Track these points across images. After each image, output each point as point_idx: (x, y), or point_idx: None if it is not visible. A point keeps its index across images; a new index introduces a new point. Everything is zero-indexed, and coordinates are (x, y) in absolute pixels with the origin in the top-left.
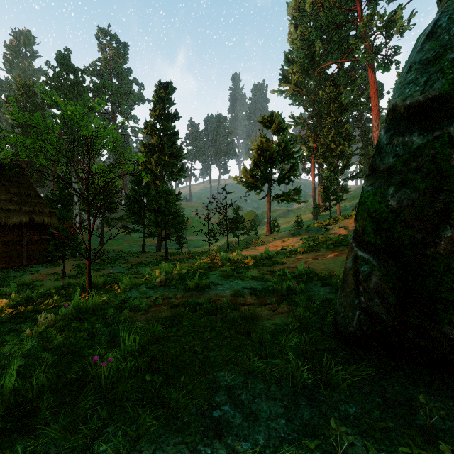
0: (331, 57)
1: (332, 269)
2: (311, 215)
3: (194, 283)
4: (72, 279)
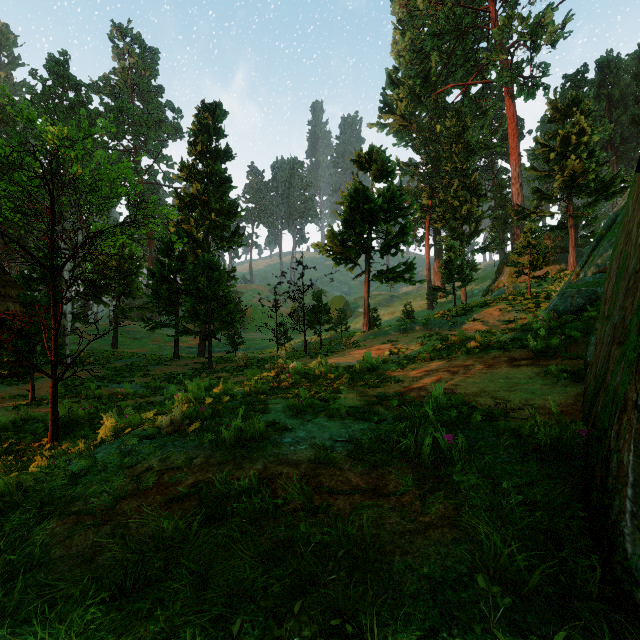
0: (453, 79)
1: (495, 395)
2: (424, 303)
3: (234, 429)
4: (46, 405)
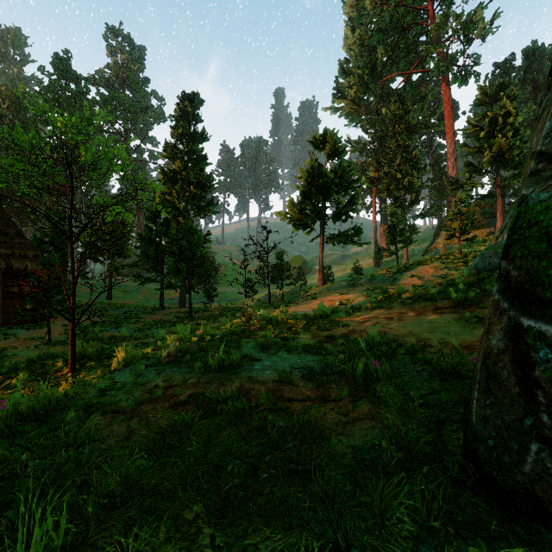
0: (396, 68)
1: (419, 336)
2: (371, 261)
3: (217, 359)
4: (60, 345)
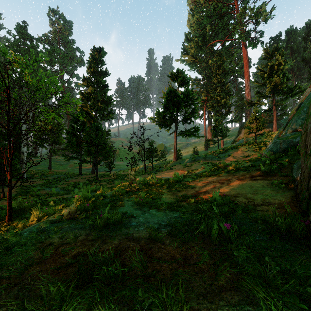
0: (217, 38)
1: (246, 196)
2: (203, 147)
3: (103, 218)
4: None
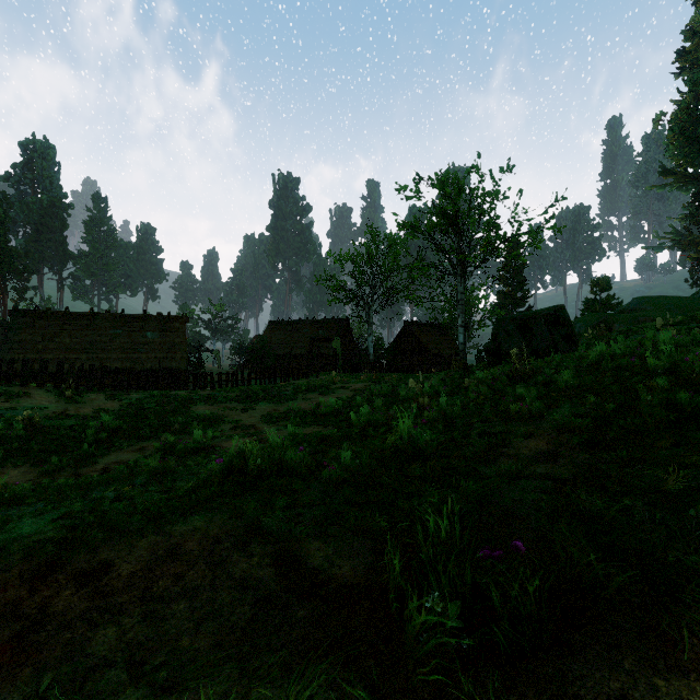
0: None
1: None
2: None
3: None
4: None
